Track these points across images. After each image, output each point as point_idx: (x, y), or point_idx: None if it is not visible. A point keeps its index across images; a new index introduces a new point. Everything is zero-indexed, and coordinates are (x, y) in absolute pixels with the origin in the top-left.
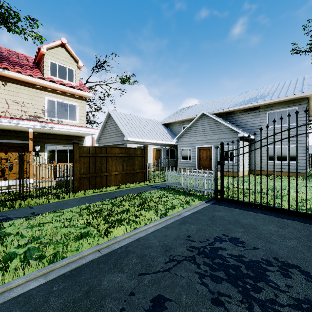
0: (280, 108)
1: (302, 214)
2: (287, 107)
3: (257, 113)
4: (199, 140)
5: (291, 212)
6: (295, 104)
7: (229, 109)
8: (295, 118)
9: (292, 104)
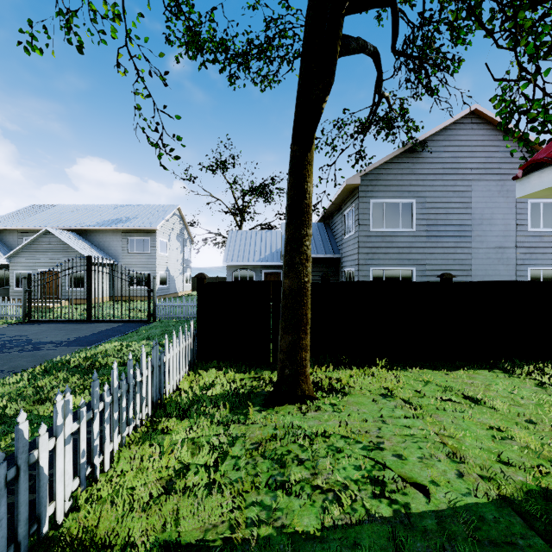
0: (138, 236)
1: (78, 320)
2: (143, 236)
3: (119, 237)
4: (42, 262)
5: (73, 321)
6: (149, 234)
7: (89, 227)
8: (149, 247)
9: (147, 233)
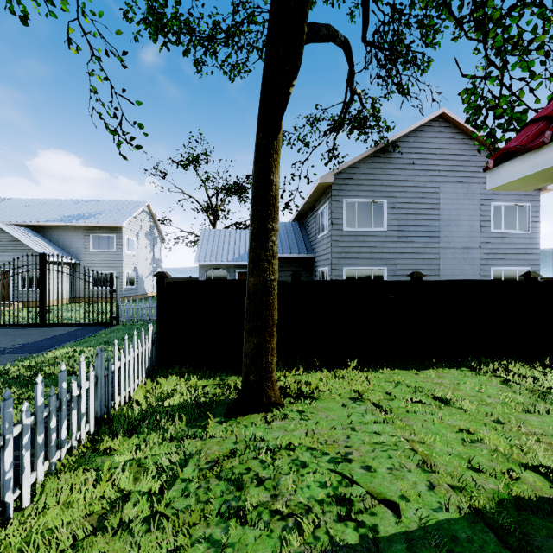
0: (102, 233)
1: (29, 325)
2: (108, 234)
3: (81, 234)
4: None
5: (24, 325)
6: (114, 232)
7: (46, 223)
8: (114, 245)
9: (112, 231)
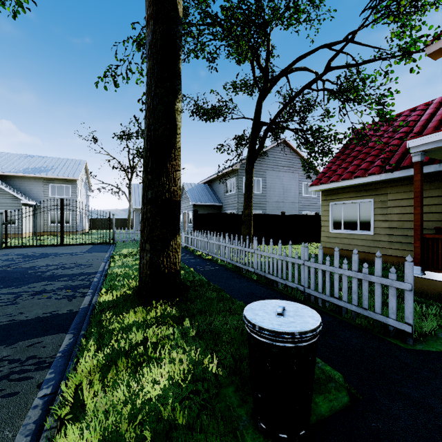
0: (60, 183)
1: (53, 245)
2: (65, 184)
3: (41, 183)
4: None
5: (48, 245)
6: (70, 183)
7: (11, 174)
8: (70, 193)
9: (68, 182)
